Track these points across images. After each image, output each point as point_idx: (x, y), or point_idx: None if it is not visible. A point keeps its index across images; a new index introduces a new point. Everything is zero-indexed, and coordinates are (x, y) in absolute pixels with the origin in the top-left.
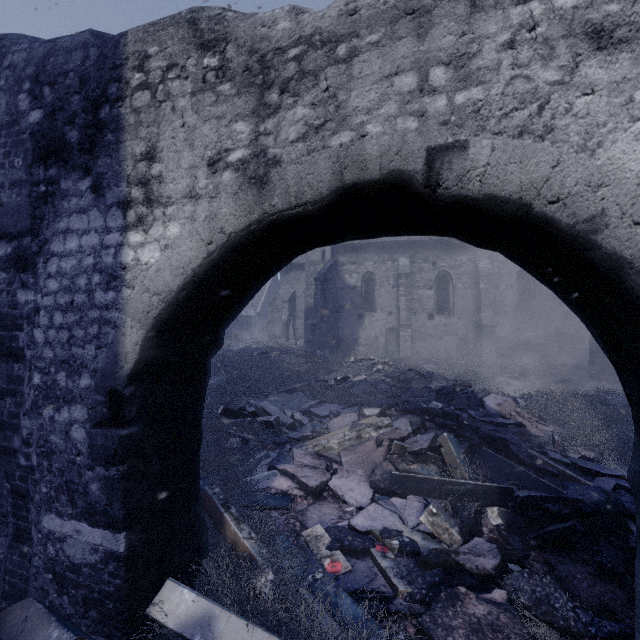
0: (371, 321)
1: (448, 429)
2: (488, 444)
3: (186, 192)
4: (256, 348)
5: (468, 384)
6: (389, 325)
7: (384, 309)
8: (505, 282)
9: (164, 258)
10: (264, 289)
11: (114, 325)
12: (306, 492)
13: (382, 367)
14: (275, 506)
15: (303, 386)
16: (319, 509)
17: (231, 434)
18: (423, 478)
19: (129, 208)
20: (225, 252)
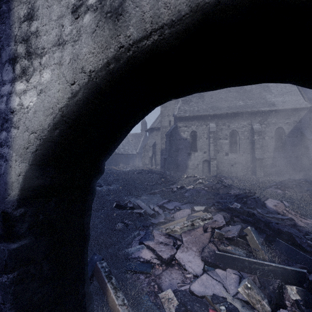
0: (195, 156)
1: (249, 223)
2: (278, 235)
3: (55, 41)
4: (136, 170)
5: (254, 192)
6: (204, 158)
7: (201, 150)
8: (268, 135)
9: (39, 101)
10: (140, 140)
11: (5, 159)
12: (161, 261)
13: (201, 181)
14: (142, 271)
15: (159, 191)
16: (169, 274)
17: (118, 221)
18: (237, 258)
19: (16, 62)
20: (89, 94)
